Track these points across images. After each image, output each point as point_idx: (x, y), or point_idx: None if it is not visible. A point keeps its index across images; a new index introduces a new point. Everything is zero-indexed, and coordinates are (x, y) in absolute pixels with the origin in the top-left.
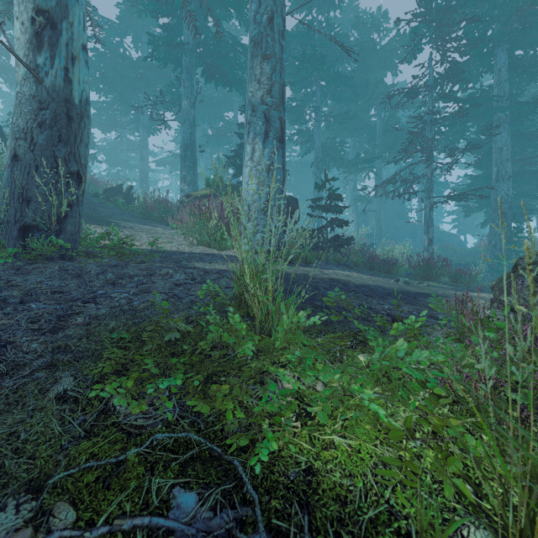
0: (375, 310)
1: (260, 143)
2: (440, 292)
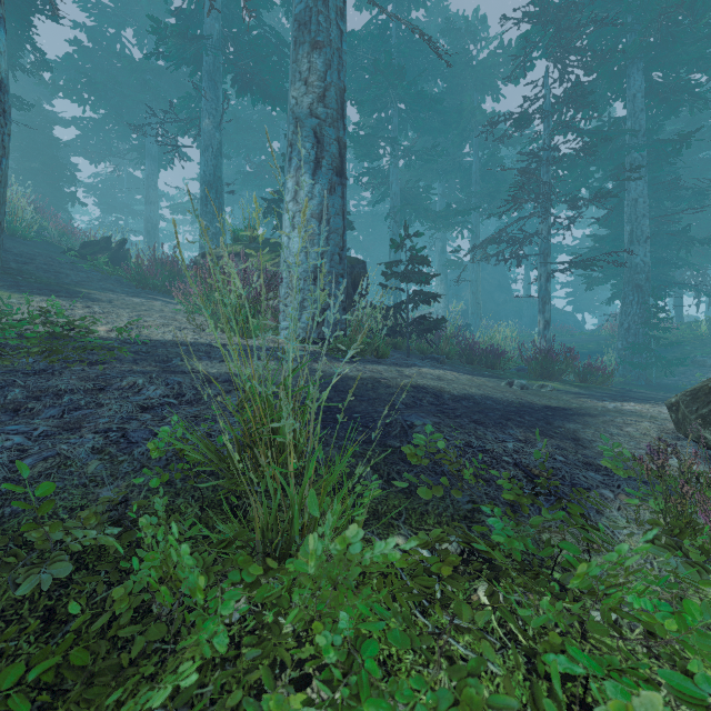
0: (492, 455)
1: (307, 175)
2: (576, 405)
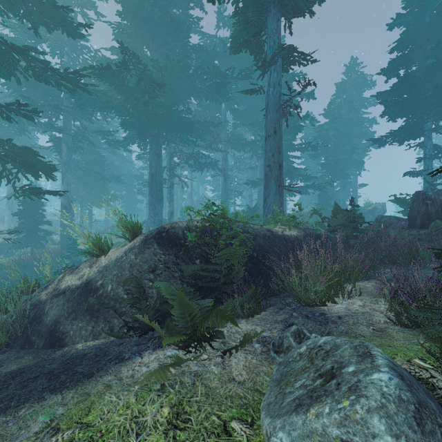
0: None
1: (8, 211)
2: None
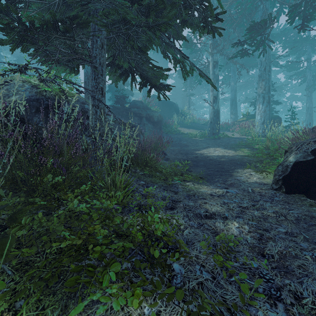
0: None
1: (261, 105)
2: None
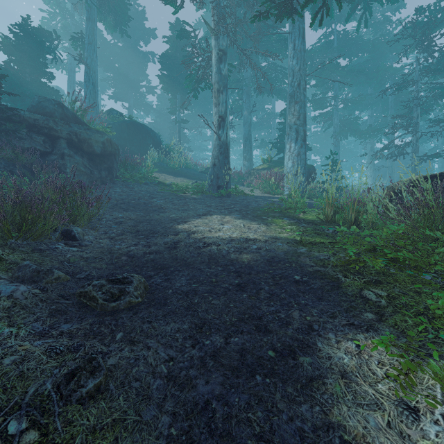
0: None
1: (293, 143)
2: None
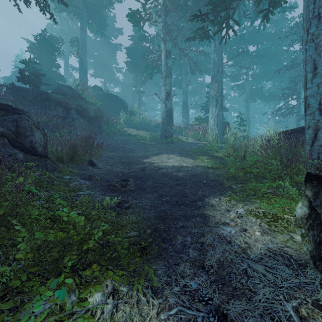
0: None
1: (214, 108)
2: None
